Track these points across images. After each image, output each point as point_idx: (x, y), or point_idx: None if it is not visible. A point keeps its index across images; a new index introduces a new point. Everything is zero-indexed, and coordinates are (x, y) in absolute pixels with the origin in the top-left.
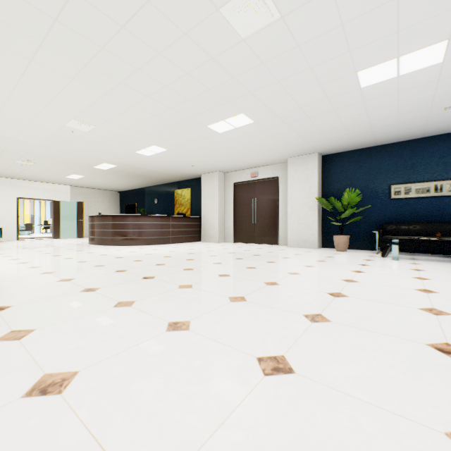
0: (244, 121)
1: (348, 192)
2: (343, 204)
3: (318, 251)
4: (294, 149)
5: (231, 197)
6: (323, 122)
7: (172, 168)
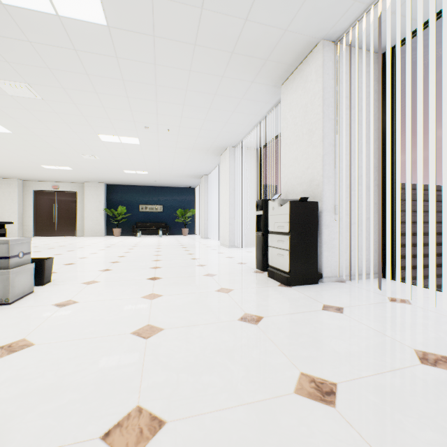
0: (68, 168)
1: (121, 207)
2: (119, 213)
3: (105, 237)
4: (91, 180)
5: (31, 201)
6: (110, 176)
7: None
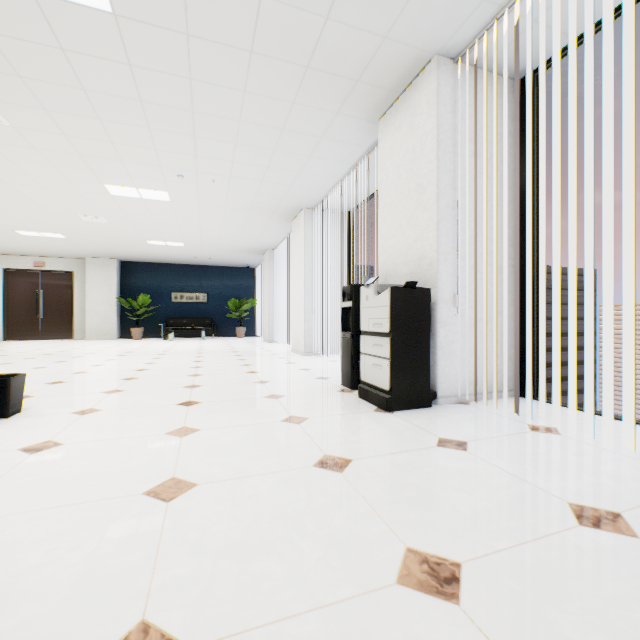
0: (58, 236)
1: (143, 296)
2: (140, 304)
3: (119, 340)
4: (97, 254)
5: (0, 286)
6: (126, 248)
7: None
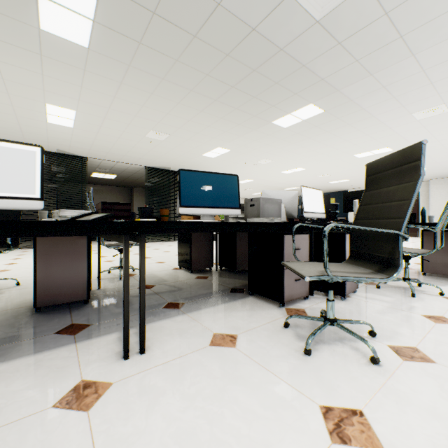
0: None
1: None
2: None
3: None
4: (440, 176)
5: None
6: None
7: (333, 187)
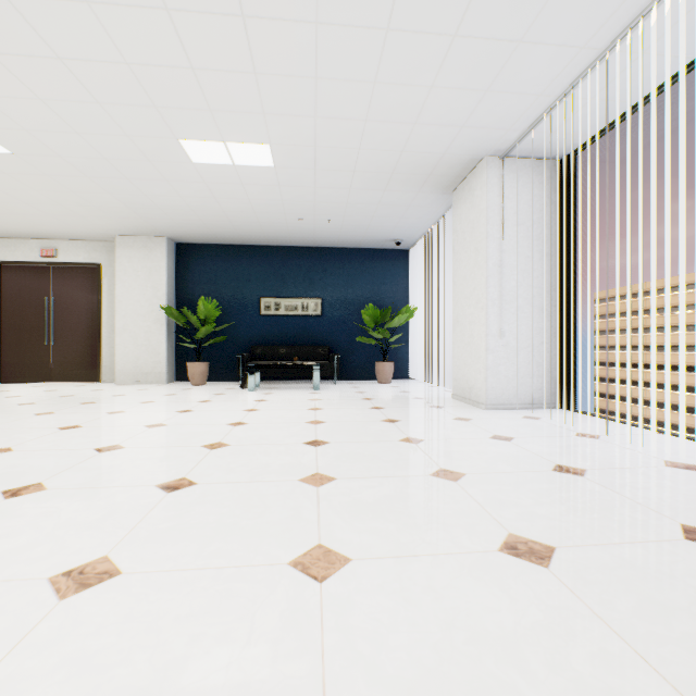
0: None
1: (205, 302)
2: (200, 317)
3: (163, 387)
4: (124, 223)
5: None
6: (158, 193)
7: None
